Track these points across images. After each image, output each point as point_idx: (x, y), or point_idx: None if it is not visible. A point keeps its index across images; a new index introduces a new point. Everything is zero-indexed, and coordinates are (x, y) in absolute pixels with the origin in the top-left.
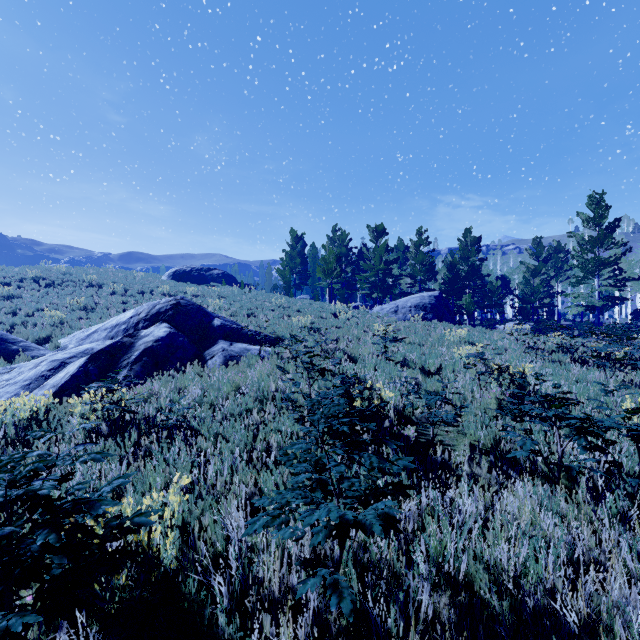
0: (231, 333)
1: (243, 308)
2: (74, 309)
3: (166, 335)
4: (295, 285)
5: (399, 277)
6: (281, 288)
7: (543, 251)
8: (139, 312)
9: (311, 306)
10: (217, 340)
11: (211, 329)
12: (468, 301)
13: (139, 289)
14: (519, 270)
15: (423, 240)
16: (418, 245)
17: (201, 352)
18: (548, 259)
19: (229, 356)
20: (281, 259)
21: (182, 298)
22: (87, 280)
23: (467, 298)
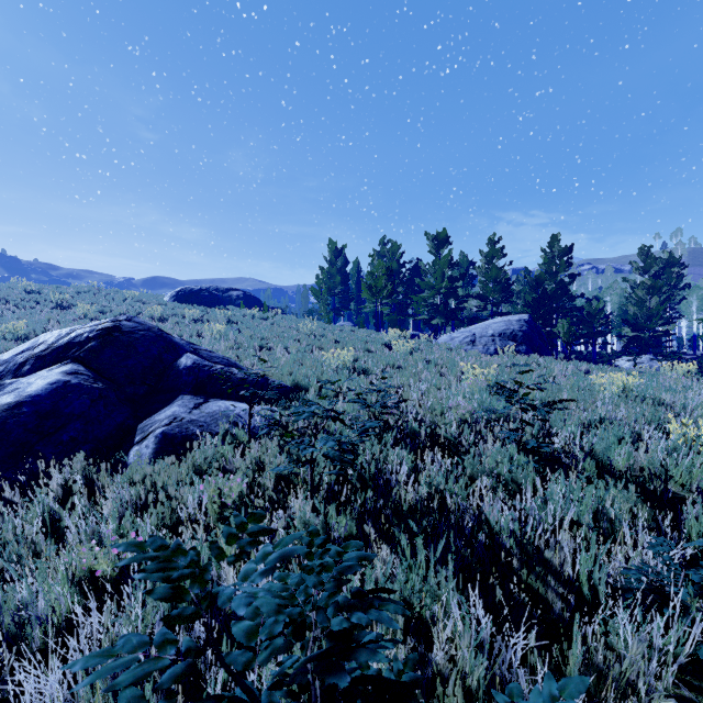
0: (209, 380)
1: (255, 337)
2: (11, 339)
3: (50, 391)
4: (334, 309)
5: (463, 299)
6: (317, 313)
7: (653, 264)
8: (38, 343)
9: (354, 334)
10: (177, 395)
11: (172, 373)
12: (566, 328)
13: (122, 312)
14: (612, 290)
15: (497, 251)
16: (490, 257)
17: (137, 421)
18: (660, 274)
19: (179, 436)
20: (316, 276)
21: (129, 318)
22: (56, 300)
23: (565, 324)
